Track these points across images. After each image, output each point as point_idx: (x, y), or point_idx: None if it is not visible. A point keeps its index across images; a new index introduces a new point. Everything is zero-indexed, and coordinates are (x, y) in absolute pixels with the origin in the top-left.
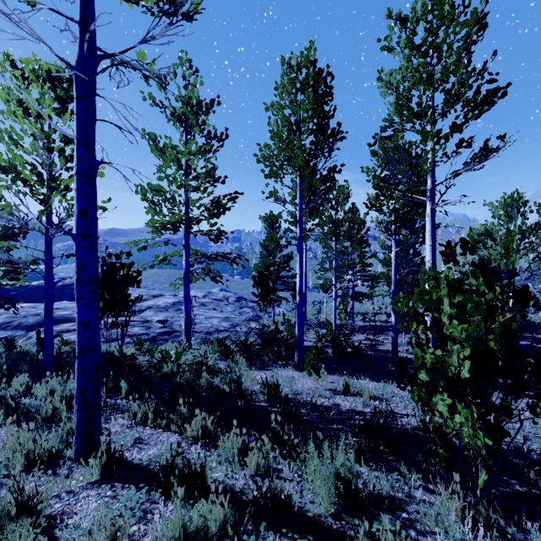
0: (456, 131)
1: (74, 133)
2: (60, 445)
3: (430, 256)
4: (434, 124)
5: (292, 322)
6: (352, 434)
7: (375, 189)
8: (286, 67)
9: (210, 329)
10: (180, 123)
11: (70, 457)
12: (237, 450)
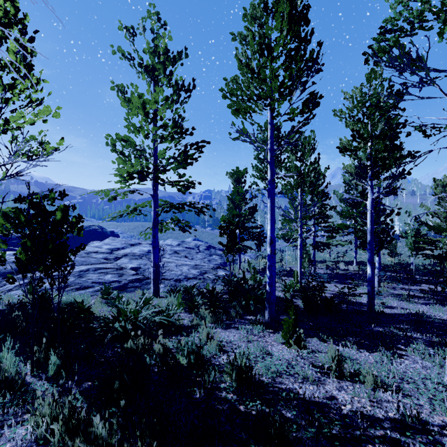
0: None
1: None
2: None
3: None
4: None
5: (257, 269)
6: None
7: (352, 131)
8: None
9: (179, 276)
10: (147, 74)
11: None
12: None
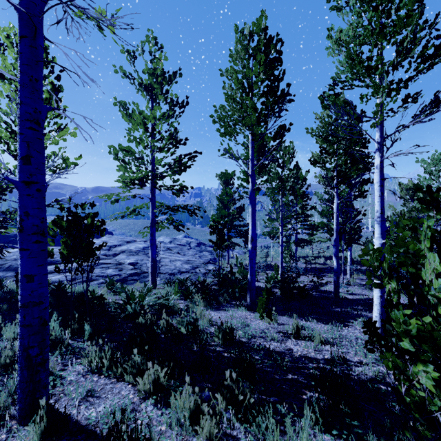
0: (405, 85)
1: (18, 76)
2: (9, 398)
3: (379, 206)
4: (387, 76)
5: (244, 264)
6: (308, 387)
7: (319, 147)
8: (240, 35)
9: (173, 270)
10: (146, 92)
11: (14, 416)
12: (189, 411)
